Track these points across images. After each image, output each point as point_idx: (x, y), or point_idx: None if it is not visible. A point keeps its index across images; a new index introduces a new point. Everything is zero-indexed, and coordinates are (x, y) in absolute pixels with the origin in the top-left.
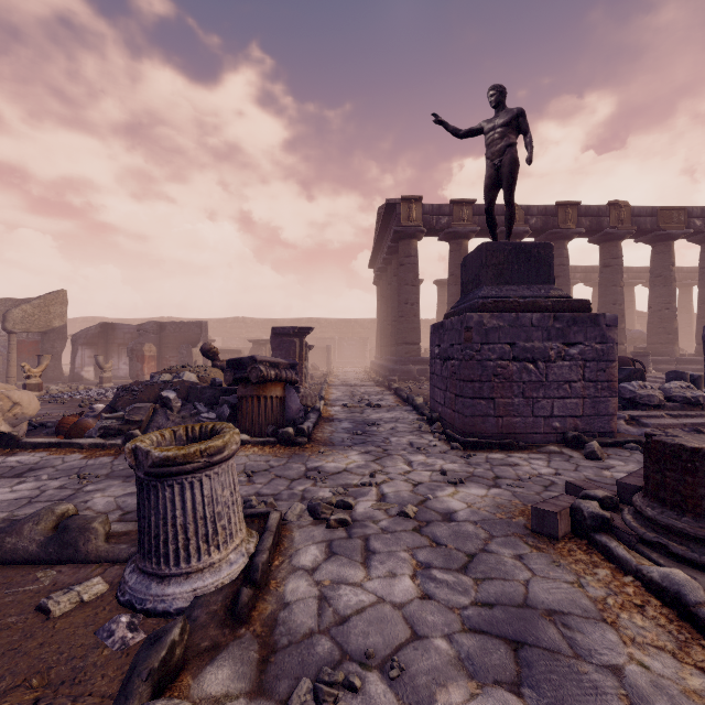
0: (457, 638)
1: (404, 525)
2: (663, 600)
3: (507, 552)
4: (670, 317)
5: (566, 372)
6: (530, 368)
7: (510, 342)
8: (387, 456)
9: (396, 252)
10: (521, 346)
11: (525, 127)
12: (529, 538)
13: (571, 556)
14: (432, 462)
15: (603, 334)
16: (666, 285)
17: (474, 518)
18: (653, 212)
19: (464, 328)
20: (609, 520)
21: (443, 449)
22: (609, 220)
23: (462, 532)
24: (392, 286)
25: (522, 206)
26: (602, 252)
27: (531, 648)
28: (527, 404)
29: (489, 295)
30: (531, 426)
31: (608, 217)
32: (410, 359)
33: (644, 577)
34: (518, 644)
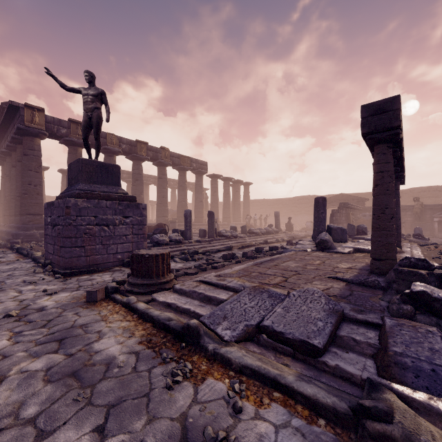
0: (31, 349)
1: (8, 321)
2: (126, 307)
3: (71, 313)
4: (185, 205)
5: (124, 231)
6: (106, 229)
7: (95, 215)
8: (0, 291)
9: (20, 143)
10: (101, 218)
11: (106, 101)
12: (85, 305)
13: (101, 306)
14: (39, 287)
15: (141, 212)
16: (184, 191)
17: (57, 306)
18: (179, 156)
19: (65, 207)
20: (118, 288)
21: (49, 280)
22: (161, 156)
23: (48, 313)
24: (17, 169)
25: (118, 136)
26: (158, 171)
27: (68, 338)
28: (104, 248)
29: (83, 189)
30: (106, 259)
31: (161, 154)
32: (33, 226)
33: (122, 302)
34: (62, 340)
